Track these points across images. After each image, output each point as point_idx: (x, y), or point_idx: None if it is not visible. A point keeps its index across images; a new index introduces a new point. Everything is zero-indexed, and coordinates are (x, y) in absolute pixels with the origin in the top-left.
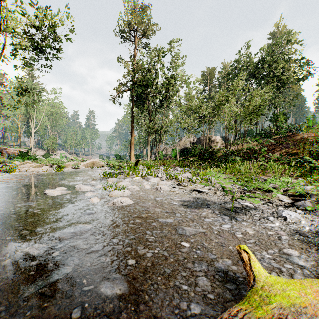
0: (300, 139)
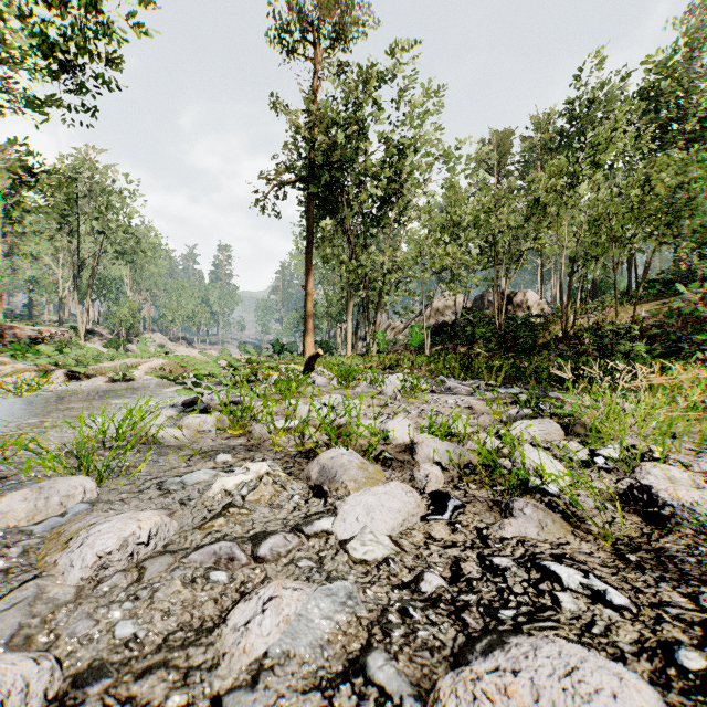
0: None
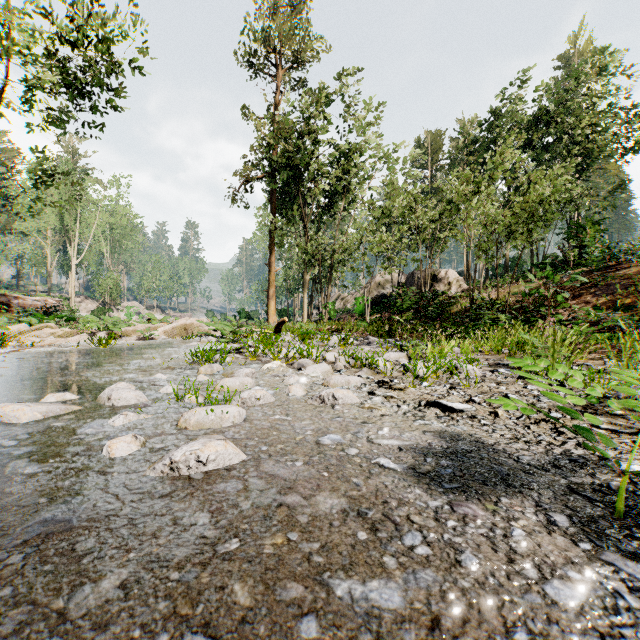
0: (636, 275)
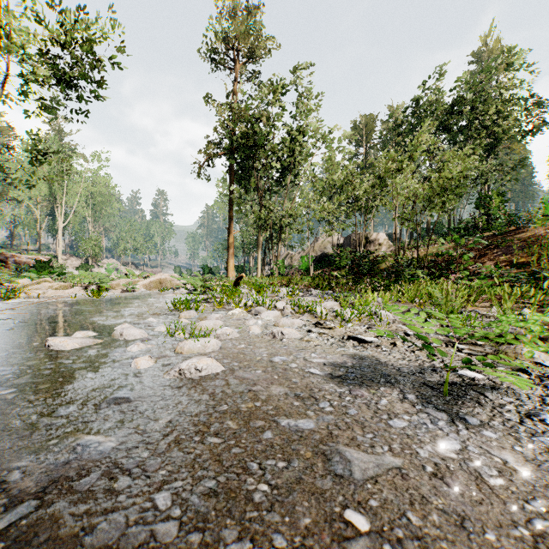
0: (531, 238)
